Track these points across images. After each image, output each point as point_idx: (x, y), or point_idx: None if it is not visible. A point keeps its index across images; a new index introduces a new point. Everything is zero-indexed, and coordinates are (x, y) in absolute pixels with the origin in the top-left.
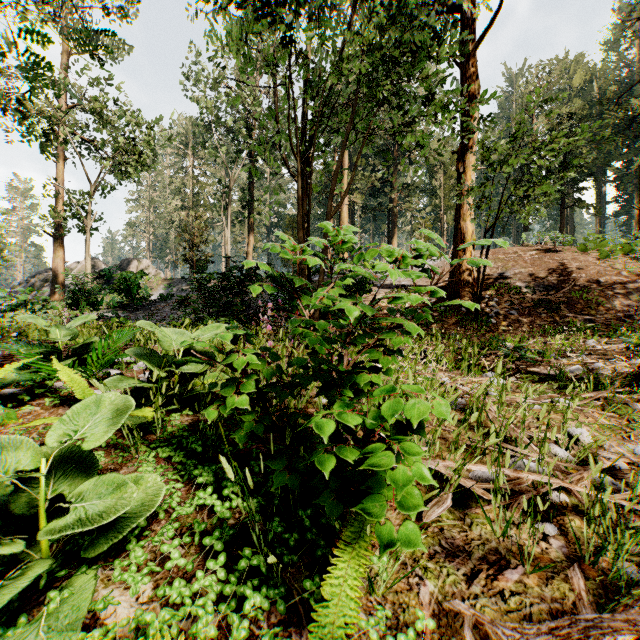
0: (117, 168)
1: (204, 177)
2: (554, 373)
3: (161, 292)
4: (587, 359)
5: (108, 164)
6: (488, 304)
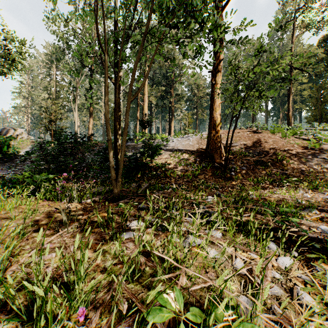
0: None
1: (63, 81)
2: (312, 235)
3: (29, 149)
4: (318, 213)
5: None
6: (229, 162)
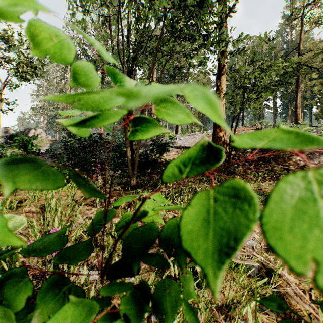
0: (19, 74)
1: None
2: None
3: (48, 148)
4: None
5: (12, 71)
6: (233, 159)
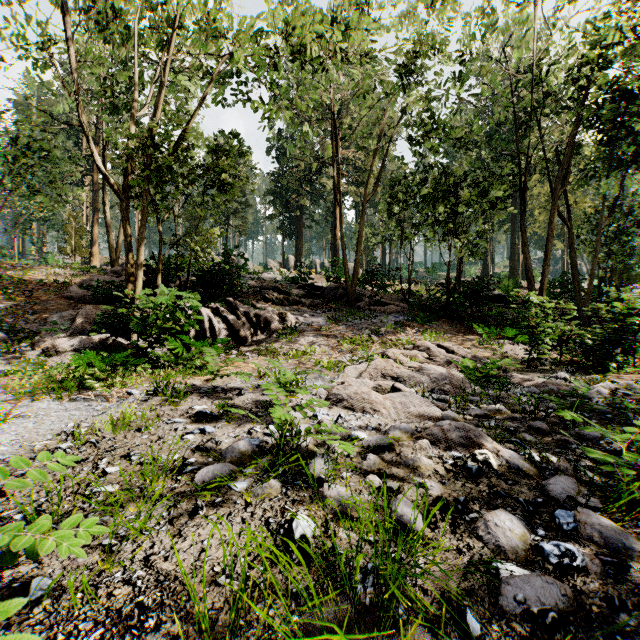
0: None
1: None
2: None
3: None
4: None
5: None
6: None
